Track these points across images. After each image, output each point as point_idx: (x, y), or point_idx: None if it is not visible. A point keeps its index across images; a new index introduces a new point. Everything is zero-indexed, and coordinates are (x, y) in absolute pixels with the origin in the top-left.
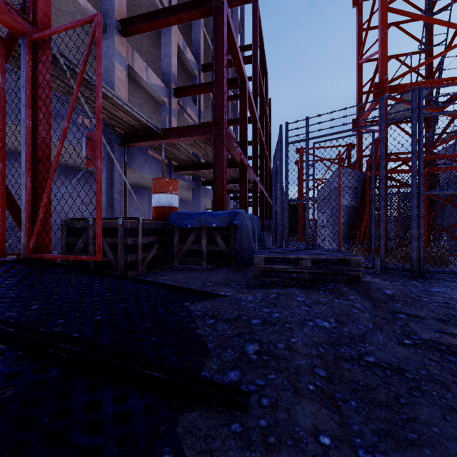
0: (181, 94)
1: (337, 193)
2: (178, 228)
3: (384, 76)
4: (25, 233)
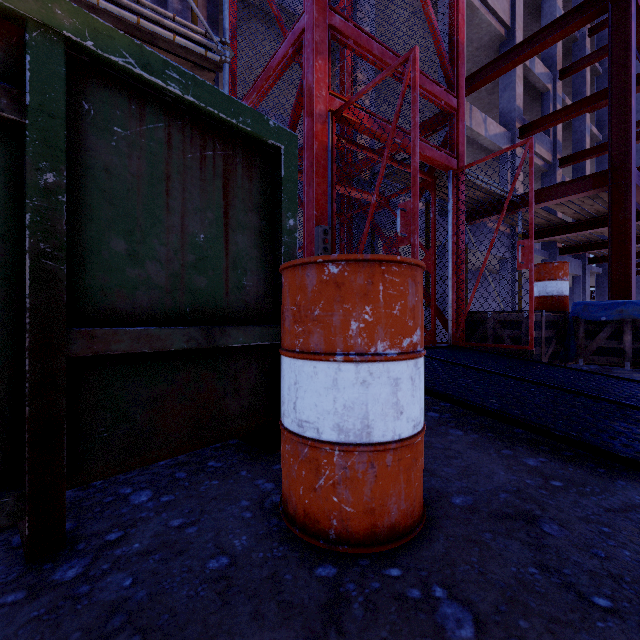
0: (531, 132)
1: None
2: (584, 321)
3: None
4: (452, 325)
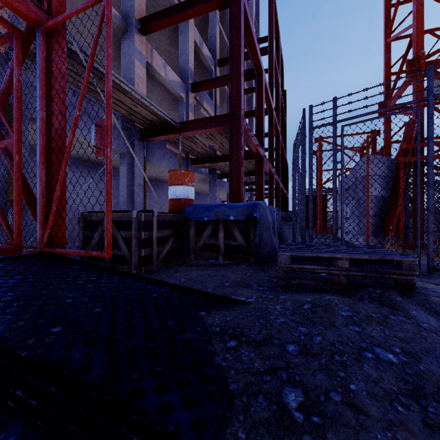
0: (198, 89)
1: (365, 183)
2: (194, 221)
3: (420, 52)
4: (39, 226)
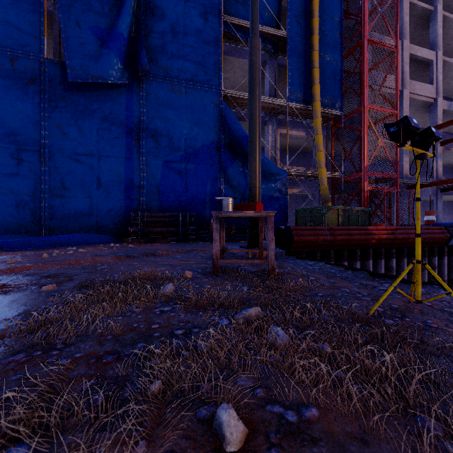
0: (445, 144)
1: None
2: None
3: None
4: None
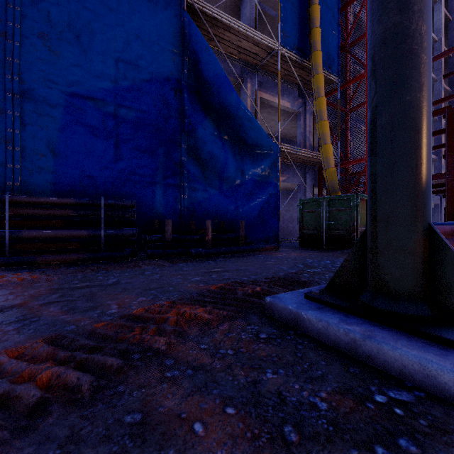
0: None
1: None
2: None
3: None
4: None
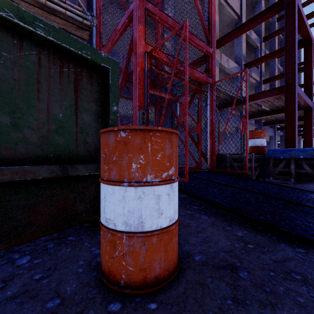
0: (249, 67)
1: None
2: (272, 159)
3: None
4: (209, 160)
